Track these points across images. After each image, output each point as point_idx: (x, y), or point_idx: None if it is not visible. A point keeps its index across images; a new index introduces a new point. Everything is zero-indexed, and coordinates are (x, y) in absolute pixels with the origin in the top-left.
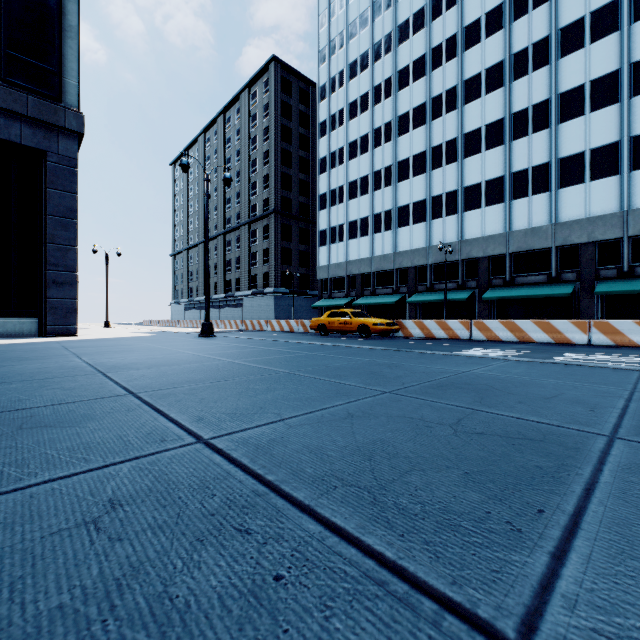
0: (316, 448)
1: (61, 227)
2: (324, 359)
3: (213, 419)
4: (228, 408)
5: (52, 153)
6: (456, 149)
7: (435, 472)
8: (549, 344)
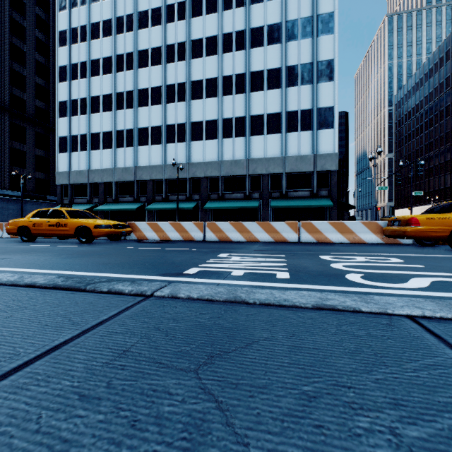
0: None
1: None
2: None
3: None
4: None
5: None
6: (185, 91)
7: None
8: (273, 243)
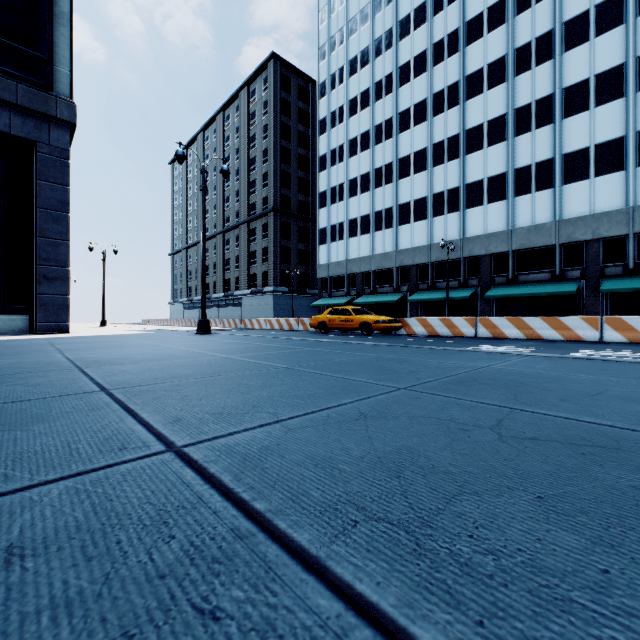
0: (323, 459)
1: (52, 220)
2: (326, 354)
3: (193, 420)
4: (214, 407)
5: (43, 144)
6: (458, 145)
7: (495, 496)
8: (559, 341)
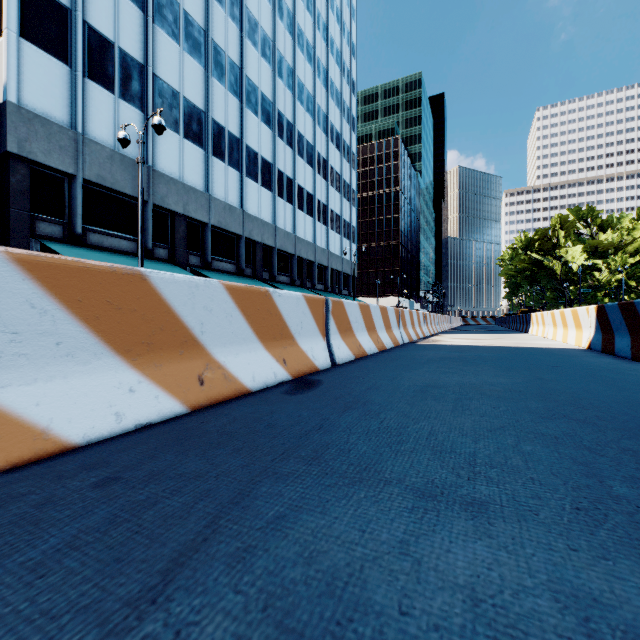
0: None
1: None
2: None
3: None
4: None
5: None
6: (292, 137)
7: None
8: None
